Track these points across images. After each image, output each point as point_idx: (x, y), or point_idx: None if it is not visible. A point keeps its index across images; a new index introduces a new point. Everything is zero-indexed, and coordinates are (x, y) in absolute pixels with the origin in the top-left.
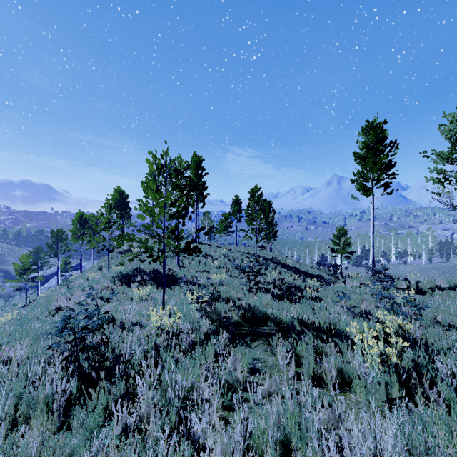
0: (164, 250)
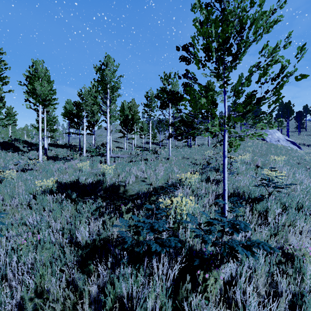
0: (224, 133)
